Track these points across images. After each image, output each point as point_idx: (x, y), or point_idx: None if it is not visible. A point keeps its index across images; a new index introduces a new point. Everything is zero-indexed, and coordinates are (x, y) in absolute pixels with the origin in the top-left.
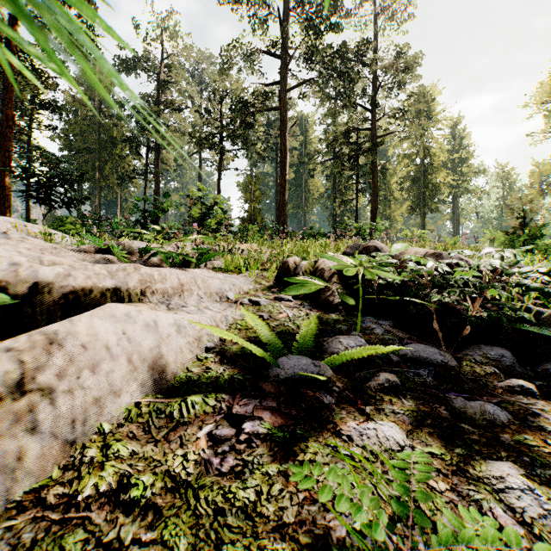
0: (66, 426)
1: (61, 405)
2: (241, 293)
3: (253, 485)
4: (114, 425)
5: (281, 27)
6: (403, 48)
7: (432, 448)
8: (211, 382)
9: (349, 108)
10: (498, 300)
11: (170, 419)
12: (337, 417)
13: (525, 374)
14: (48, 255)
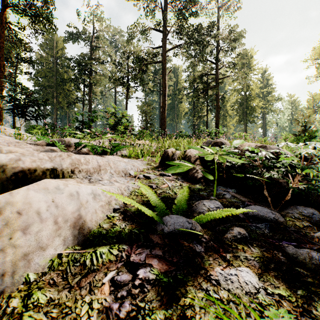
0: None
1: None
2: (138, 171)
3: None
4: (39, 274)
5: (162, 14)
6: (234, 27)
7: (280, 291)
8: (115, 236)
9: (202, 61)
10: (307, 176)
11: (83, 267)
12: (207, 264)
13: None
14: (13, 146)
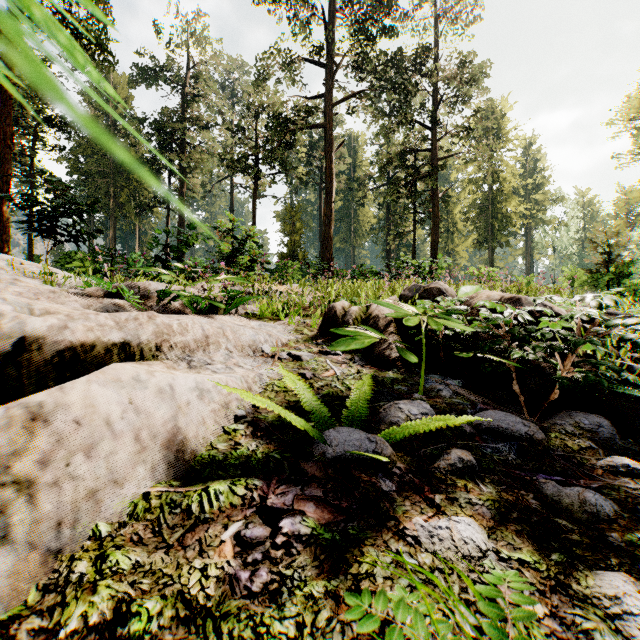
0: (49, 531)
1: (44, 502)
2: (279, 345)
3: (293, 614)
4: (115, 526)
5: (326, 30)
6: (468, 56)
7: (522, 554)
8: (240, 463)
9: (405, 125)
10: (592, 357)
11: (187, 515)
12: (400, 511)
13: (628, 448)
14: (45, 300)
